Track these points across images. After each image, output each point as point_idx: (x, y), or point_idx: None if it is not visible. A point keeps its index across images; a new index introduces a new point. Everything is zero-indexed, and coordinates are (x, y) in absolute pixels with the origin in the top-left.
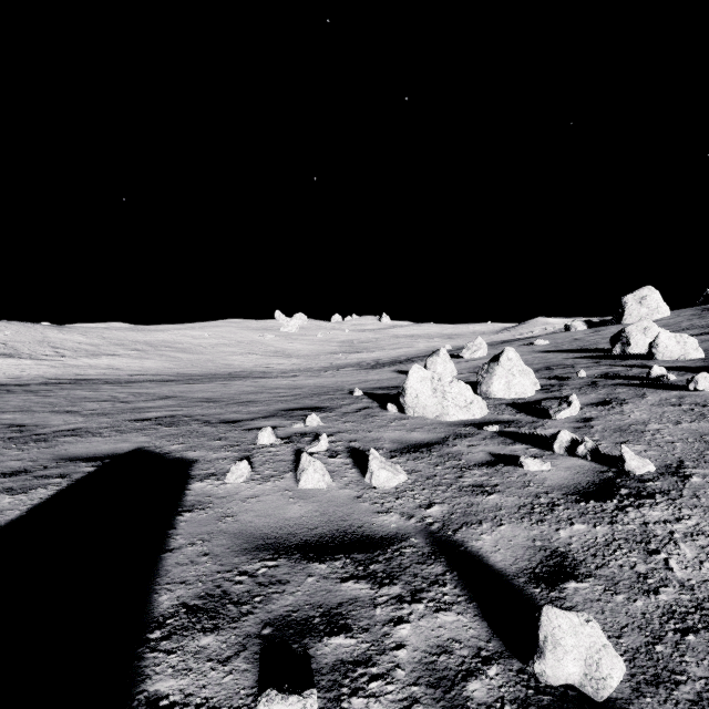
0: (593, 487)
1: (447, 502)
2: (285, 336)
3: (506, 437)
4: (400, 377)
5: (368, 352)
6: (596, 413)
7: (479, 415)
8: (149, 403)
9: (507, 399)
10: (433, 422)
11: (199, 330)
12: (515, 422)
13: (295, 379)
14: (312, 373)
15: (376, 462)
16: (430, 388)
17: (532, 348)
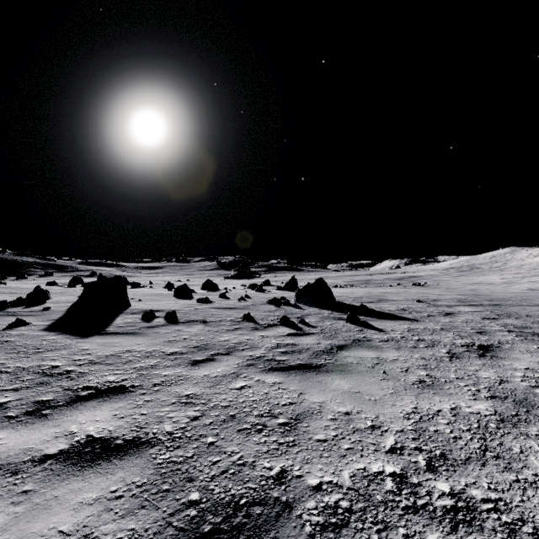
0: None
1: None
2: None
3: None
4: None
5: None
6: None
7: None
8: None
9: None
10: None
11: None
12: None
13: None
14: None
15: None
16: None
17: None
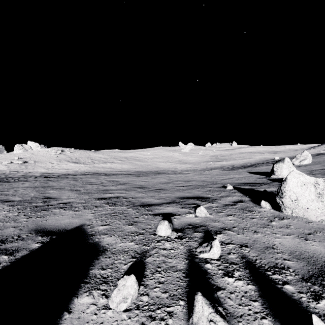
0: None
1: None
2: (183, 153)
3: None
4: (253, 176)
5: (226, 161)
6: None
7: None
8: (113, 187)
9: None
10: (321, 227)
11: (146, 151)
12: None
13: (188, 175)
14: (197, 172)
15: None
16: (313, 192)
17: None
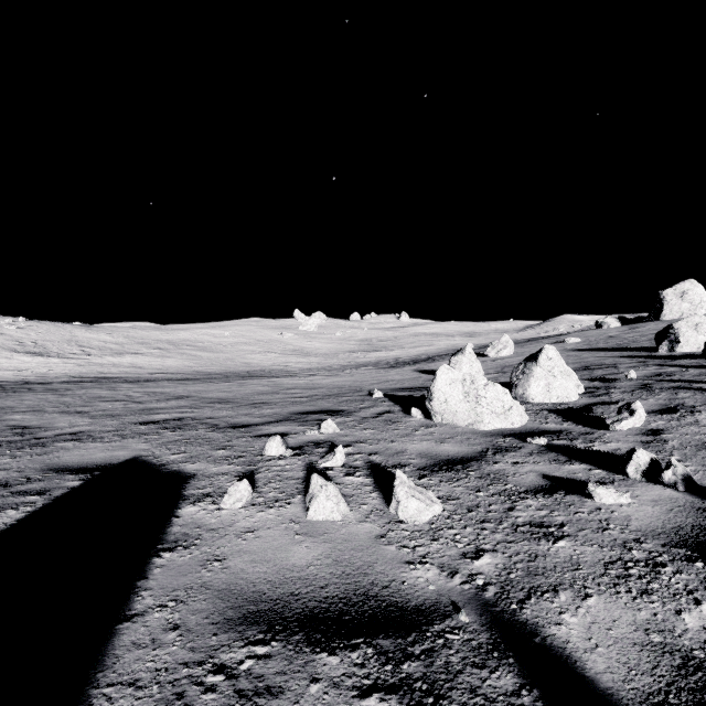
0: (704, 536)
1: (499, 549)
2: (303, 334)
3: (558, 452)
4: (422, 377)
5: (387, 351)
6: (664, 424)
7: (518, 424)
8: (161, 404)
9: (548, 404)
10: (465, 431)
11: (220, 329)
12: (564, 433)
13: (312, 378)
14: (330, 372)
15: (403, 488)
16: (461, 391)
17: (563, 346)
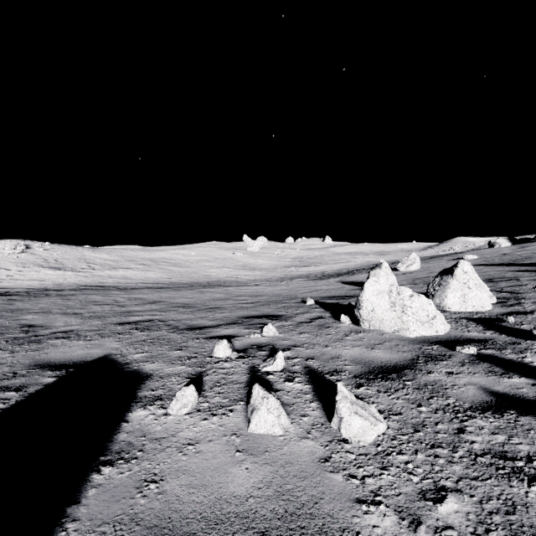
0: None
1: (464, 490)
2: (250, 254)
3: (490, 362)
4: (345, 287)
5: (315, 266)
6: None
7: (442, 332)
8: (138, 307)
9: (464, 312)
10: (392, 337)
11: (188, 250)
12: (490, 342)
13: (256, 287)
14: (271, 283)
15: (345, 404)
16: (387, 301)
17: None
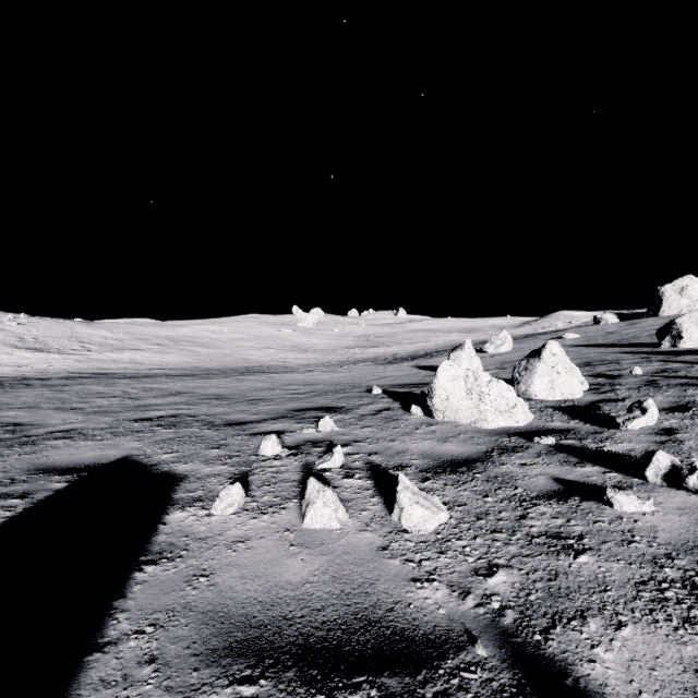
0: None
1: (515, 565)
2: (302, 330)
3: (567, 453)
4: (420, 373)
5: (385, 347)
6: (677, 422)
7: (523, 422)
8: (157, 400)
9: (552, 401)
10: (468, 429)
11: (219, 325)
12: (572, 432)
13: (310, 374)
14: (328, 368)
15: (406, 494)
16: (463, 388)
17: (562, 342)
